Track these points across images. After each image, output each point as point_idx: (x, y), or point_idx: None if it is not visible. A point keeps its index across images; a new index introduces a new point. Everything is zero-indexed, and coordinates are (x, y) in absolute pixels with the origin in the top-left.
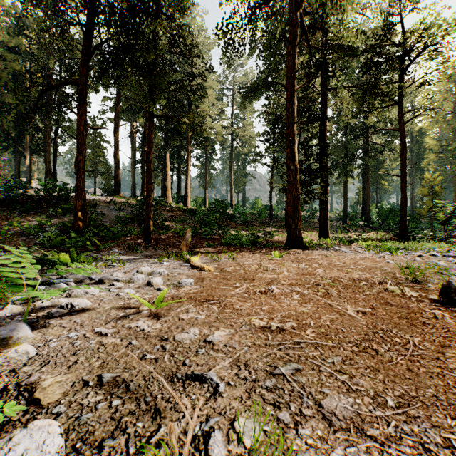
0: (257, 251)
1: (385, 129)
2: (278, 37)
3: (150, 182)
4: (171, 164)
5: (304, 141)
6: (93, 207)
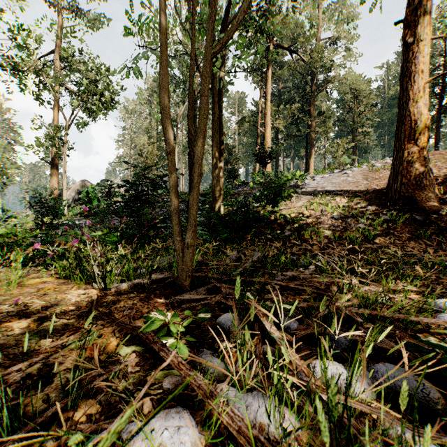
0: None
1: None
2: None
3: None
4: None
5: None
6: None
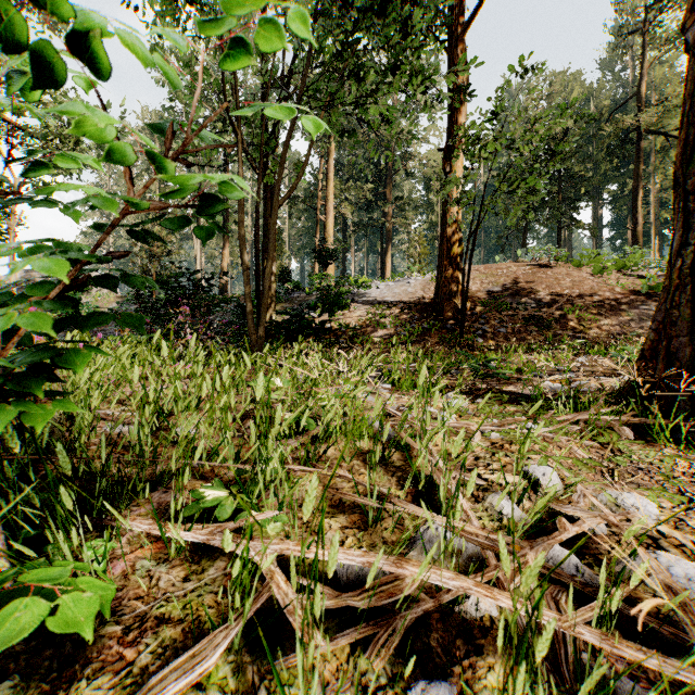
0: None
1: None
2: None
3: None
4: None
5: None
6: None
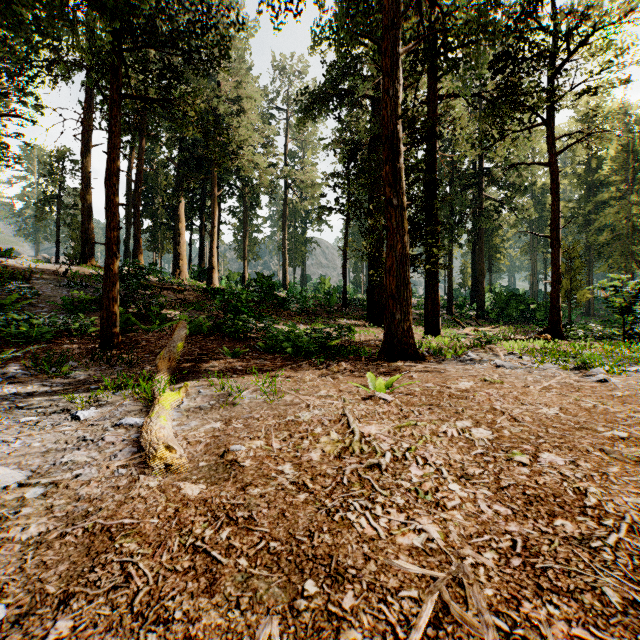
0: (329, 369)
1: (525, 163)
2: (360, 4)
3: (114, 227)
4: (189, 219)
5: (406, 170)
6: (24, 281)
